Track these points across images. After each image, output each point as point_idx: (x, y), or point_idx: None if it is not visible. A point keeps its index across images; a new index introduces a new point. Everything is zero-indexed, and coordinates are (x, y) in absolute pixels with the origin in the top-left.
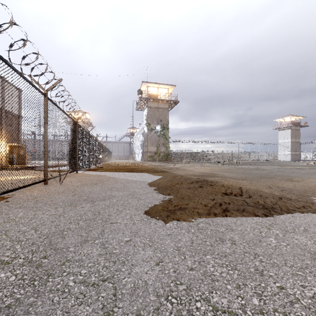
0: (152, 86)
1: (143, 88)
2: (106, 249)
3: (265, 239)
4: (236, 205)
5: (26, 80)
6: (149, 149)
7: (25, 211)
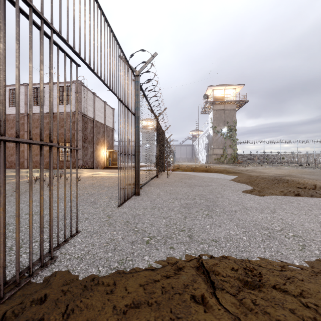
0: (218, 89)
1: (208, 92)
2: (230, 200)
3: (320, 205)
4: (306, 192)
5: (154, 114)
6: (215, 151)
7: (171, 187)
